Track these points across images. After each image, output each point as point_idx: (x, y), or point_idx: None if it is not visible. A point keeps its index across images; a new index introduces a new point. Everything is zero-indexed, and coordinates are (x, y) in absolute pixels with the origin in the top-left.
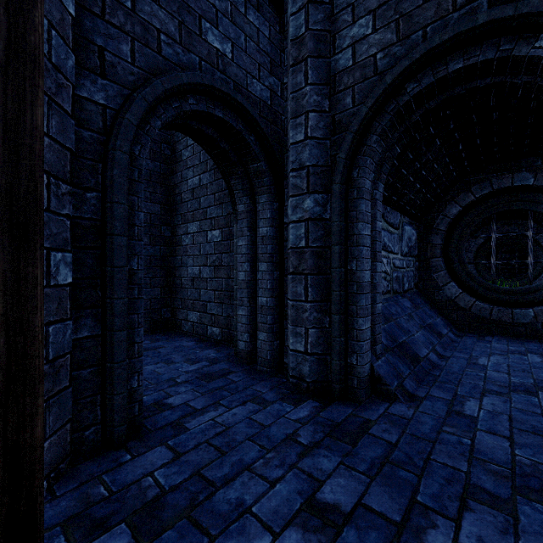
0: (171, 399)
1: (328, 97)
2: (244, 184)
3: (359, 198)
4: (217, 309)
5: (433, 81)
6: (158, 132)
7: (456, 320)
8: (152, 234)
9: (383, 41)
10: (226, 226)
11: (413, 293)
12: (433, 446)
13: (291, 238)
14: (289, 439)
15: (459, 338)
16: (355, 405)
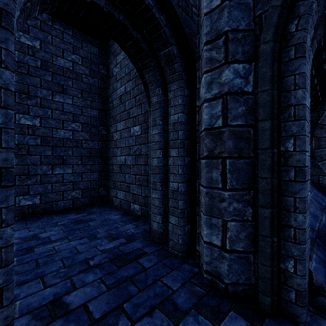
0: (73, 294)
1: None
2: (157, 75)
3: (299, 57)
4: (137, 190)
5: None
6: (96, 56)
7: None
8: (91, 132)
9: None
10: (144, 121)
11: None
12: None
13: (205, 118)
14: None
15: None
16: None
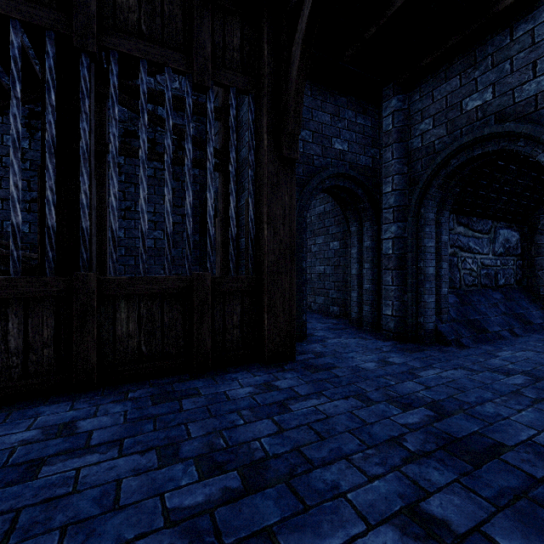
0: (316, 334)
1: (407, 164)
2: (355, 215)
3: (424, 225)
4: (336, 294)
5: (466, 159)
6: None
7: None
8: None
9: (438, 134)
10: (342, 239)
11: (512, 289)
12: (457, 359)
13: (383, 249)
14: (377, 349)
15: None
16: (421, 345)
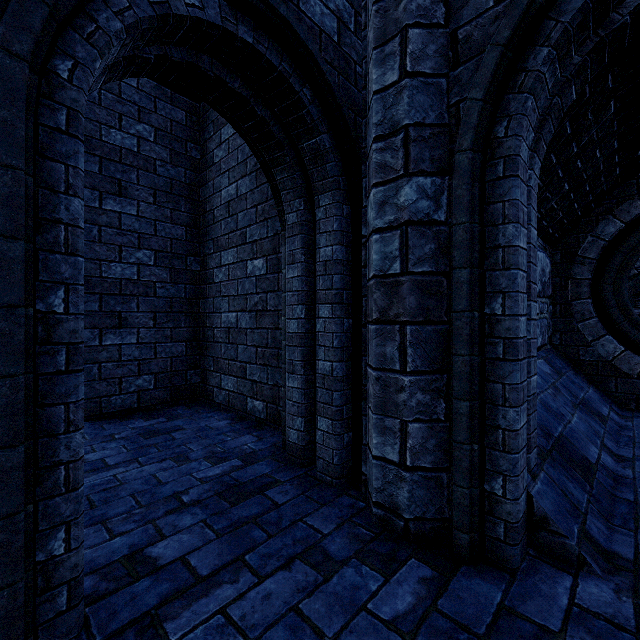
0: (161, 545)
1: None
2: (296, 179)
3: (509, 177)
4: (260, 374)
5: None
6: (182, 127)
7: (615, 391)
8: (173, 267)
9: None
10: (272, 252)
11: (548, 352)
12: None
13: (374, 260)
14: None
15: (627, 420)
16: (502, 578)
